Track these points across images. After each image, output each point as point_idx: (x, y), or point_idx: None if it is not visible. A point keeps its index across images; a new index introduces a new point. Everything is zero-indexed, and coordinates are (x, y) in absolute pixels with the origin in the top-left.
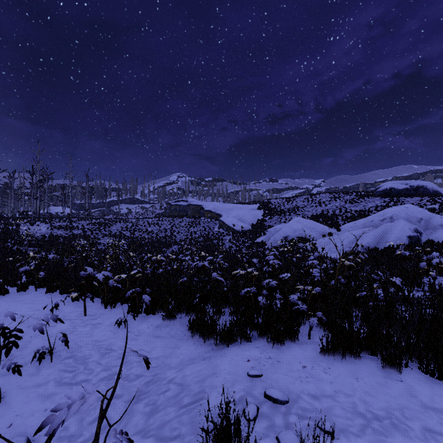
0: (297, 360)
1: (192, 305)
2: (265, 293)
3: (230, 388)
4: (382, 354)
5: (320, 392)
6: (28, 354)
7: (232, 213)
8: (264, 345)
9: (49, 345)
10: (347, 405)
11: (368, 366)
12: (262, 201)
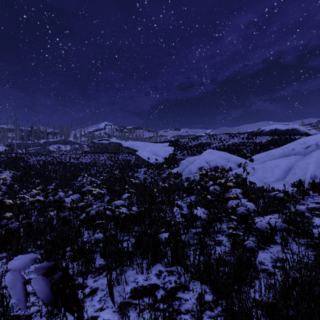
0: None
1: None
2: None
3: None
4: None
5: None
6: None
7: (147, 148)
8: None
9: None
10: None
11: None
12: (172, 140)
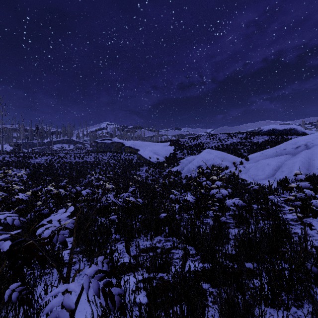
0: None
1: None
2: None
3: None
4: None
5: None
6: None
7: (149, 148)
8: None
9: None
10: None
11: None
12: (172, 140)
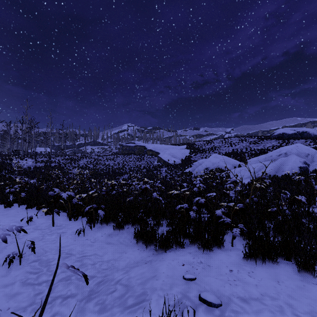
0: (224, 265)
1: (136, 218)
2: (195, 208)
3: (168, 291)
4: (298, 260)
5: (248, 295)
6: (2, 258)
7: (167, 151)
8: (196, 251)
9: (18, 251)
10: (275, 309)
11: (285, 270)
12: (189, 143)
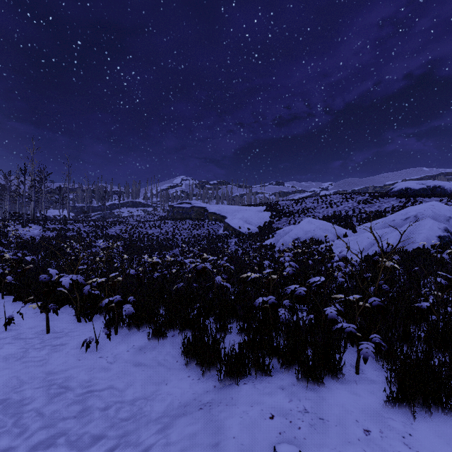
0: (351, 417)
1: (188, 319)
2: (287, 303)
3: None
4: None
5: None
6: None
7: (238, 215)
8: (292, 385)
9: None
10: None
11: None
12: (269, 203)
